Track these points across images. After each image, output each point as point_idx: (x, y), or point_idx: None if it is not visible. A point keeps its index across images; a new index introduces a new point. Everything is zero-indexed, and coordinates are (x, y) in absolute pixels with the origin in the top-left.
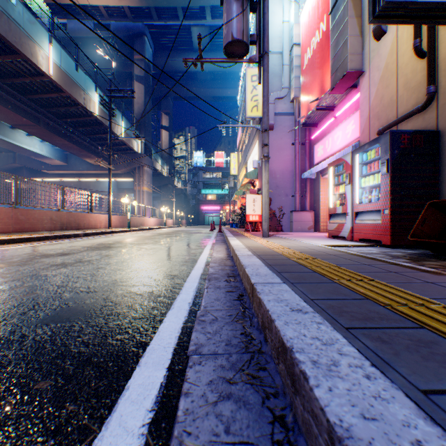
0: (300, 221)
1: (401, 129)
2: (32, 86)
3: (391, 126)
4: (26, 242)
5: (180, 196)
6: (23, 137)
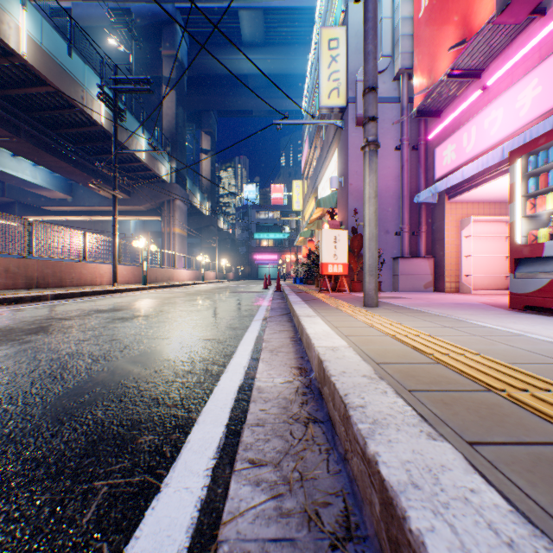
0: (410, 274)
1: None
2: (2, 76)
3: None
4: None
5: (226, 242)
6: (6, 158)
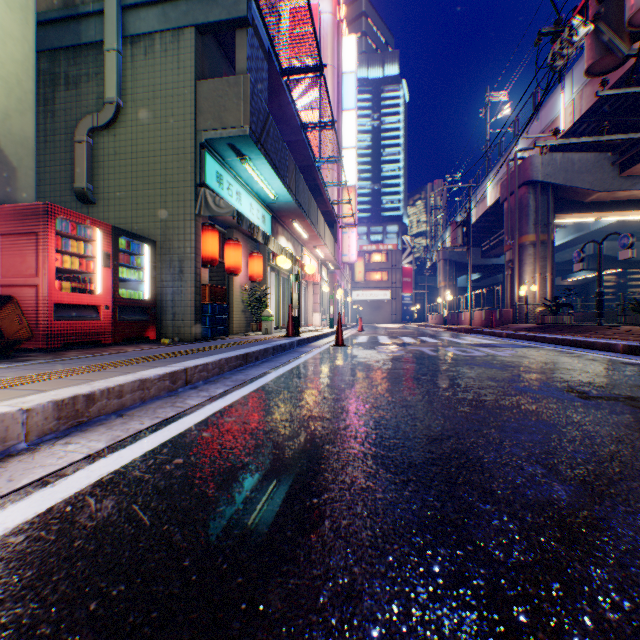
0: None
1: None
2: None
3: None
4: None
5: None
6: None
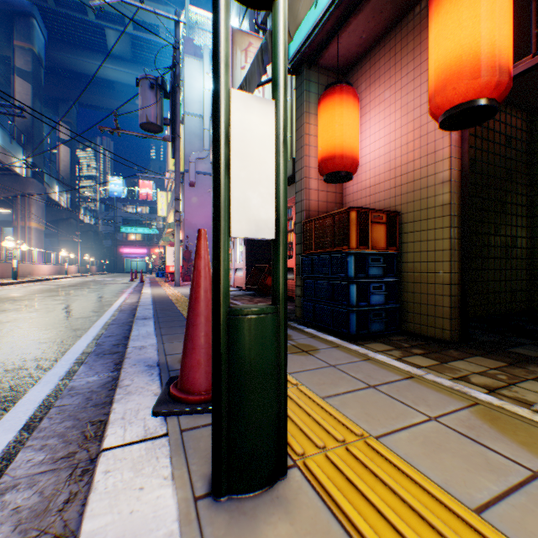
0: None
1: None
2: None
3: None
4: None
5: (88, 235)
6: None
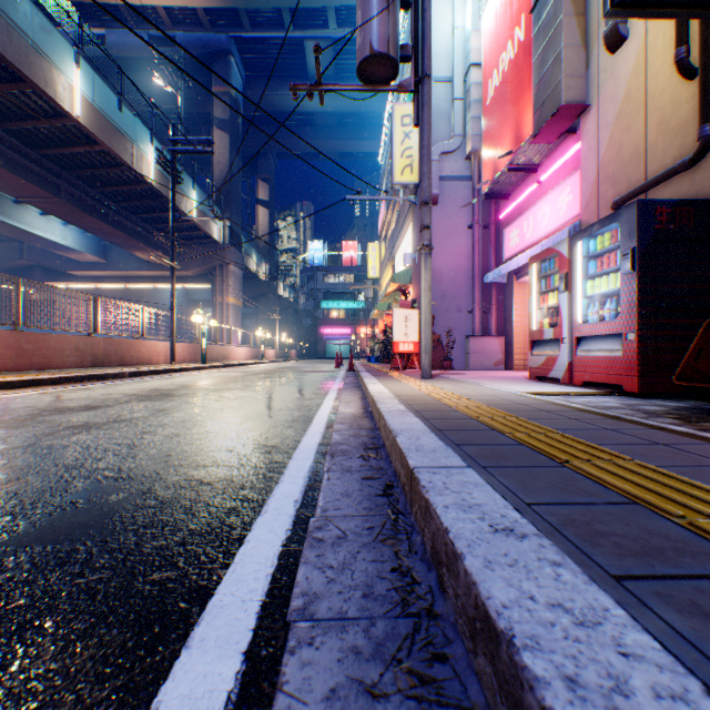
0: (480, 352)
1: (652, 199)
2: (48, 135)
3: (637, 194)
4: (33, 386)
5: (287, 313)
6: (34, 218)
